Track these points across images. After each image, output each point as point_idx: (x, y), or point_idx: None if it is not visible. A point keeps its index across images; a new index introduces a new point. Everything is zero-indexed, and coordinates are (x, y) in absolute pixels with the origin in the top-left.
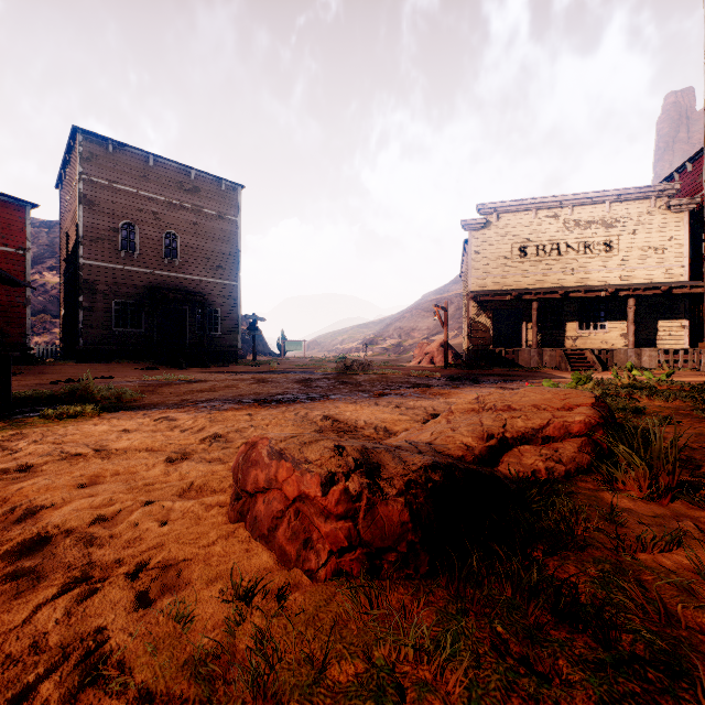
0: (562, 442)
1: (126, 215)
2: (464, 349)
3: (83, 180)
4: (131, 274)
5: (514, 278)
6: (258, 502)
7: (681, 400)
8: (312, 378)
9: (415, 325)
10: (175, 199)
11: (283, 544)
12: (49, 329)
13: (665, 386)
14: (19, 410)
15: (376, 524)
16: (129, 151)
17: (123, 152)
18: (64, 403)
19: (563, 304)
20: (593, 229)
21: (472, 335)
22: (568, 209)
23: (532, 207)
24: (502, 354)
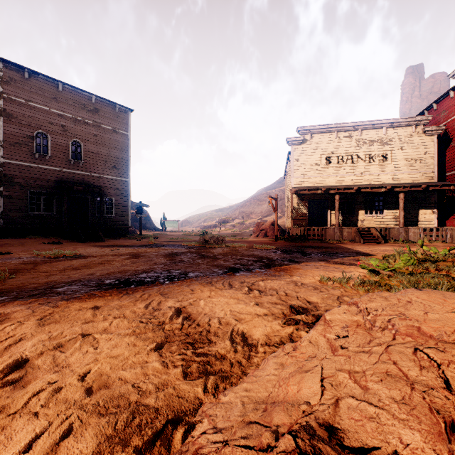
0: None
1: (39, 126)
2: (287, 227)
3: (3, 97)
4: (44, 171)
5: (322, 178)
6: None
7: None
8: (178, 252)
9: (253, 210)
10: (80, 117)
11: None
12: None
13: (450, 259)
14: None
15: None
16: (42, 78)
17: (37, 79)
18: None
19: (355, 196)
20: (375, 146)
21: (293, 217)
22: (359, 132)
23: (334, 130)
24: (315, 231)
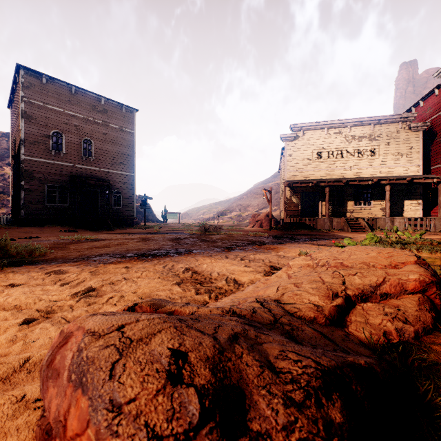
0: (399, 299)
1: (55, 126)
2: (281, 218)
3: (24, 101)
4: (59, 167)
5: (314, 172)
6: None
7: (440, 252)
8: (181, 237)
9: (250, 203)
10: (90, 117)
11: None
12: (6, 205)
13: (420, 242)
14: None
15: None
16: (58, 83)
17: (54, 83)
18: None
19: (344, 189)
20: (363, 141)
21: (287, 209)
22: (348, 128)
23: (325, 127)
24: (307, 221)
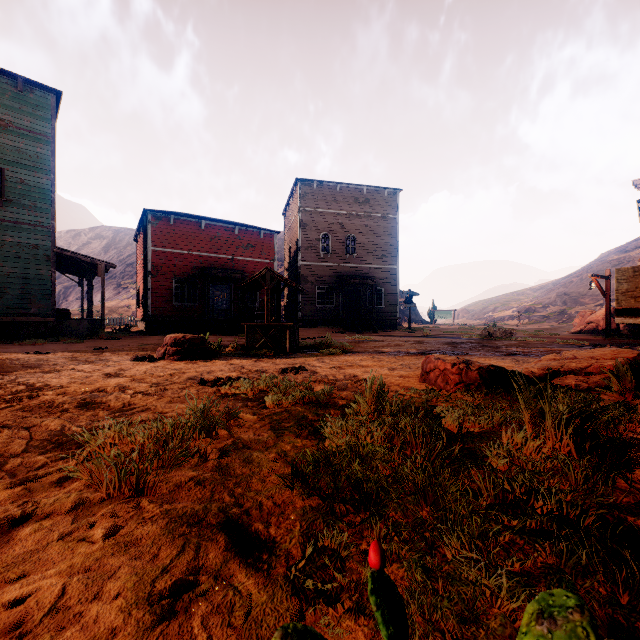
0: (596, 375)
1: (323, 228)
2: None
3: (301, 211)
4: (326, 268)
5: None
6: (430, 375)
7: None
8: (457, 342)
9: (586, 290)
10: (353, 211)
11: (439, 384)
12: None
13: None
14: (304, 350)
15: (467, 377)
16: (325, 185)
17: (322, 187)
18: (319, 349)
19: None
20: None
21: None
22: None
23: None
24: None
